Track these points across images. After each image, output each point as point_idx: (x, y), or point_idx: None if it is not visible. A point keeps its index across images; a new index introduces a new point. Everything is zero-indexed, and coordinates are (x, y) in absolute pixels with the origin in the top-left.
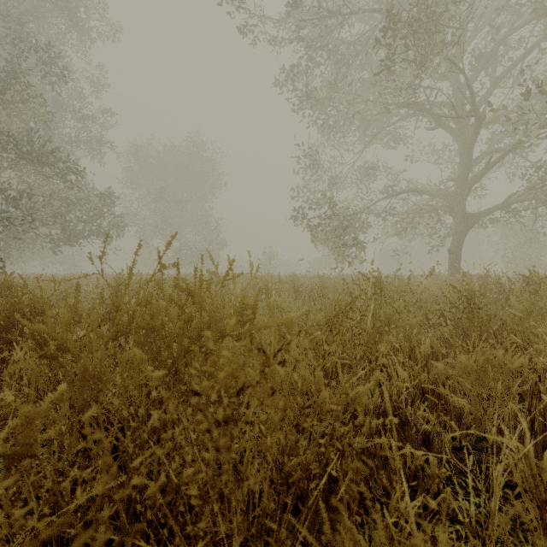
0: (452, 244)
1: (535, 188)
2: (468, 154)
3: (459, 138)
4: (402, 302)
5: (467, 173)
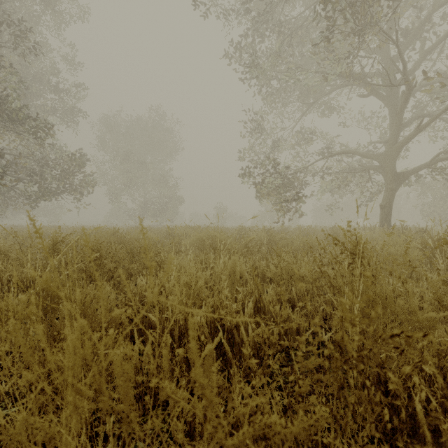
0: (384, 199)
1: None
2: (399, 118)
3: (390, 104)
4: None
5: (397, 136)
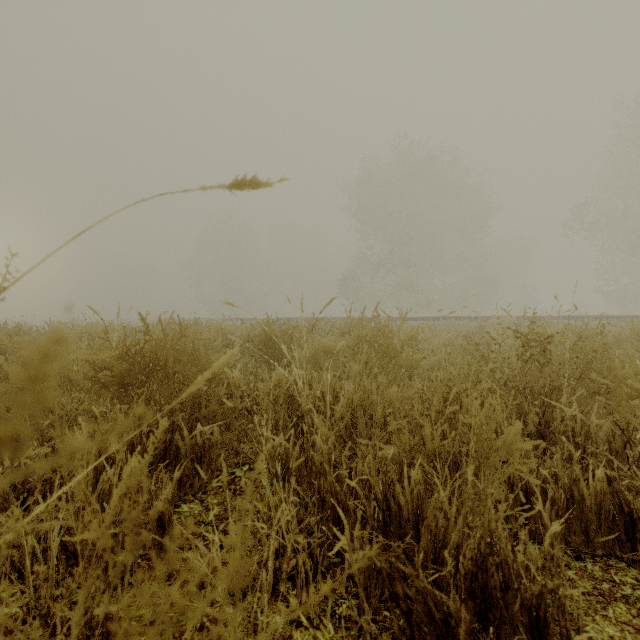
0: None
1: None
2: None
3: None
4: None
5: None
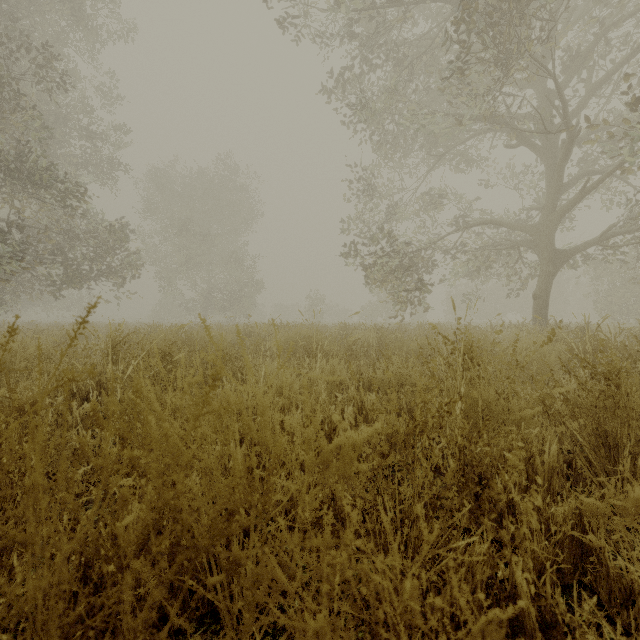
0: (538, 287)
1: (639, 219)
2: (558, 177)
3: (546, 157)
4: (490, 369)
5: (555, 201)
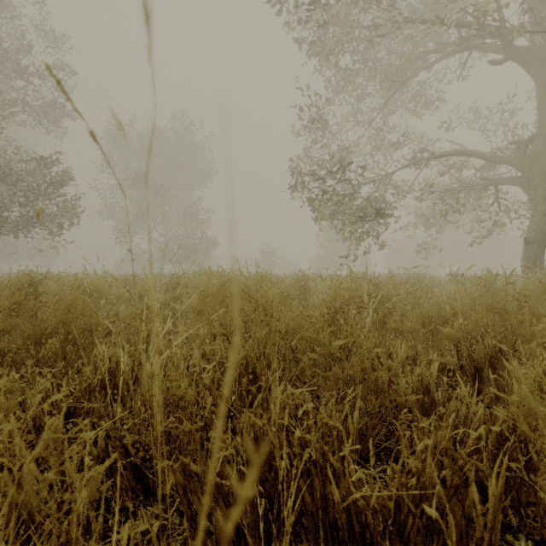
0: (532, 229)
1: None
2: None
3: (540, 75)
4: None
5: None
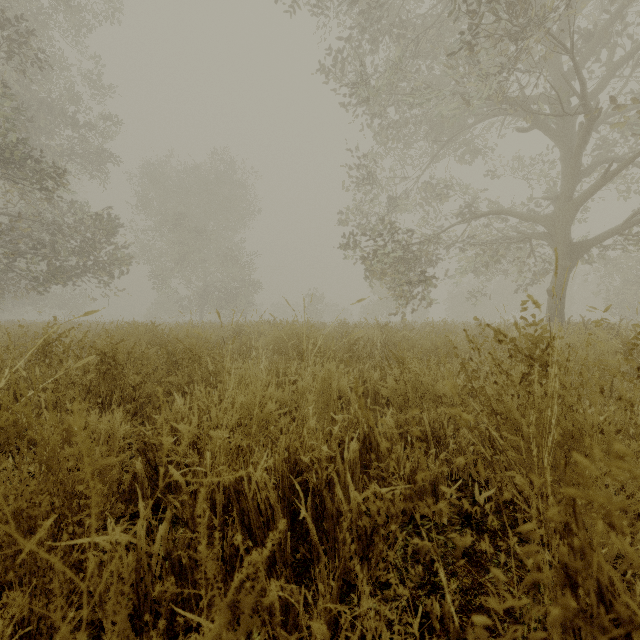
0: (553, 282)
1: None
2: (576, 162)
3: (562, 142)
4: None
5: (572, 189)
